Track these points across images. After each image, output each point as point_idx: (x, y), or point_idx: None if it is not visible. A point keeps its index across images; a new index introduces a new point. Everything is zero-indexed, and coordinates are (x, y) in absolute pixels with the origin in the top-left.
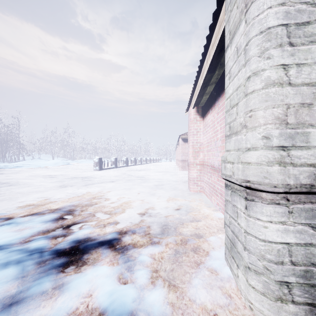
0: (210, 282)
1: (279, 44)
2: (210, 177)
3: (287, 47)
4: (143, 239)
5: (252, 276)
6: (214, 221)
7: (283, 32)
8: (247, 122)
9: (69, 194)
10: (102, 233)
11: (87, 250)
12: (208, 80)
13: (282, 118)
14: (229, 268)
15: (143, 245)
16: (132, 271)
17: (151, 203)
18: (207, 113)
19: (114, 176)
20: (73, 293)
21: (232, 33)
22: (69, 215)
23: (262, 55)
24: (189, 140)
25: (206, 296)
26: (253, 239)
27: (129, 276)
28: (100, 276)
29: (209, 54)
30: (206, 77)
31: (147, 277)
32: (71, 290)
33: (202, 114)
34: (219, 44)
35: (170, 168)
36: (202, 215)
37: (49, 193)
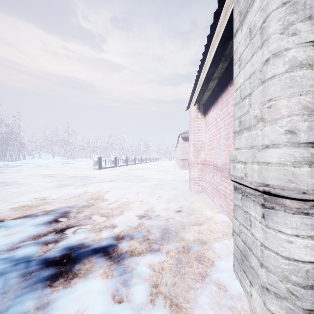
0: (218, 301)
1: (307, 16)
2: (212, 177)
3: None
4: (142, 245)
5: (271, 299)
6: (218, 225)
7: (313, 1)
8: (264, 114)
9: (66, 194)
10: (97, 238)
11: (79, 258)
12: (211, 74)
13: (311, 107)
14: (239, 282)
15: (141, 252)
16: (128, 286)
17: (150, 204)
18: (209, 110)
19: (114, 175)
20: None
21: (244, 14)
22: (64, 217)
23: (285, 31)
24: (190, 139)
25: None
26: (272, 255)
27: (125, 293)
28: (91, 293)
29: (213, 45)
30: (209, 71)
31: (146, 294)
32: (56, 311)
33: (203, 111)
34: (225, 32)
35: (170, 167)
36: (205, 217)
37: (45, 193)
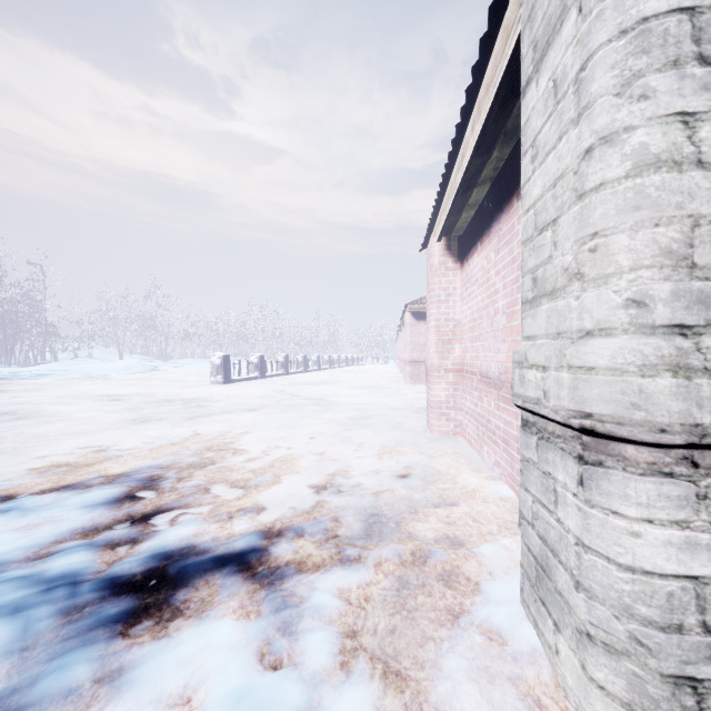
0: (486, 665)
1: (671, 59)
2: (478, 402)
3: (693, 67)
4: (323, 550)
5: (597, 657)
6: (490, 506)
7: (682, 30)
8: (583, 265)
9: (152, 440)
10: (224, 534)
11: (185, 578)
12: (475, 173)
13: (679, 252)
14: (534, 627)
15: (321, 565)
16: (293, 634)
17: (341, 461)
18: (470, 251)
19: (258, 397)
20: (144, 695)
21: (542, 47)
22: (149, 489)
23: (625, 90)
24: (430, 316)
25: (479, 704)
26: (600, 563)
27: (286, 649)
28: (214, 649)
29: (479, 109)
30: (471, 166)
31: (331, 652)
32: (139, 687)
33: (459, 254)
34: (505, 82)
35: (385, 378)
36: (462, 489)
37: (105, 436)
